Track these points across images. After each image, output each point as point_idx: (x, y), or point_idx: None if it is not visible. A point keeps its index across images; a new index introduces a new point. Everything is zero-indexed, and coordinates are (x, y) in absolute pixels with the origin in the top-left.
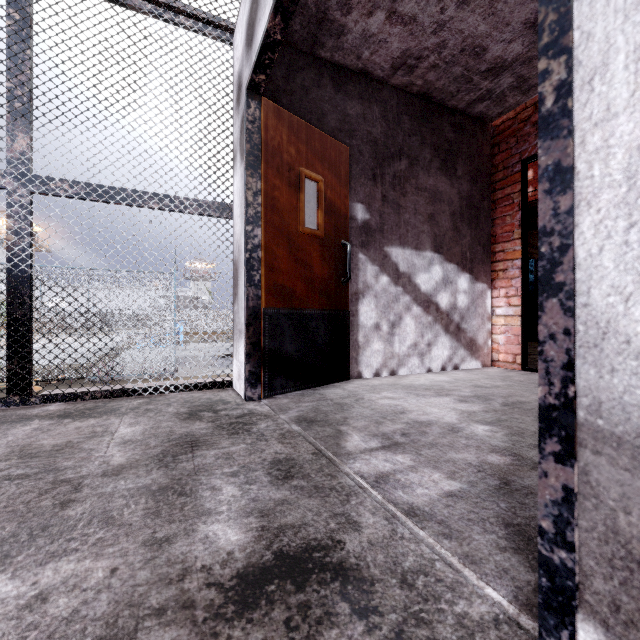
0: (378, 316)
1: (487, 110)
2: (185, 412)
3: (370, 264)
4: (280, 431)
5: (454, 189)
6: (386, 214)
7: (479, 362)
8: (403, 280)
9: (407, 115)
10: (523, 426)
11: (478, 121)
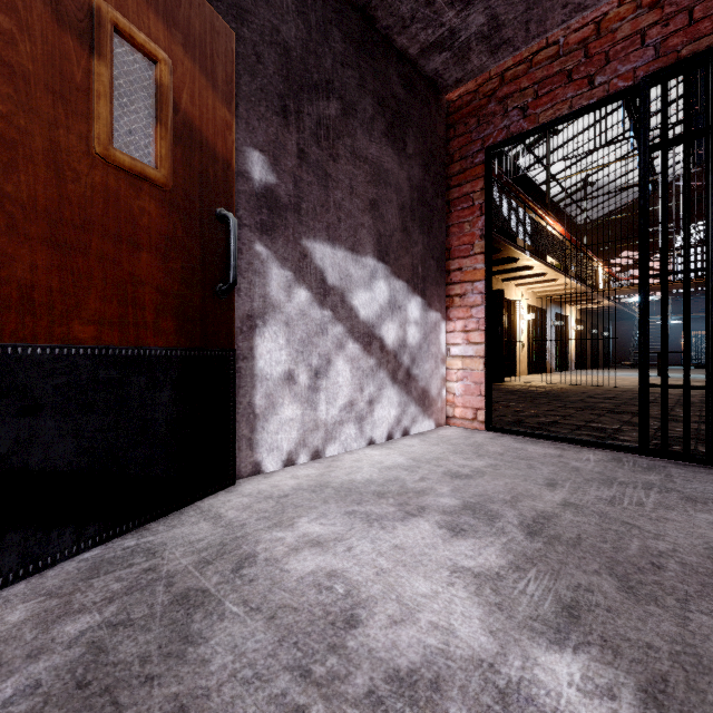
0: (291, 359)
1: (444, 70)
2: None
3: (277, 265)
4: None
5: (403, 171)
6: (305, 183)
7: (432, 421)
8: (333, 299)
9: (339, 30)
10: (631, 631)
11: (431, 86)
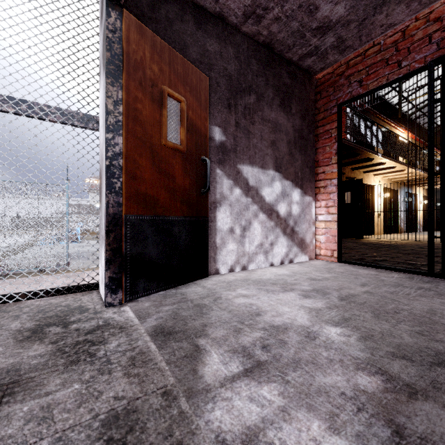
0: (232, 222)
1: (313, 64)
2: (29, 328)
3: (226, 178)
4: (131, 353)
5: (290, 123)
6: (239, 138)
7: (307, 256)
8: (252, 192)
9: (255, 59)
10: (368, 325)
11: (306, 73)
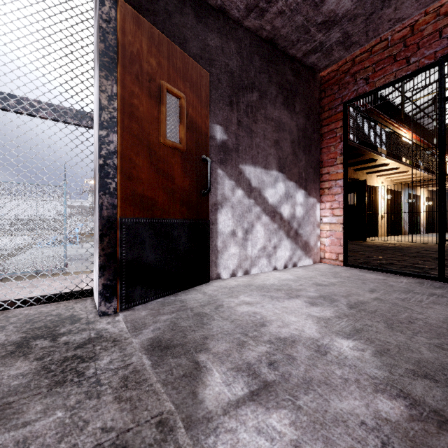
0: (234, 224)
1: (318, 61)
2: (14, 341)
3: (227, 179)
4: (123, 371)
5: (293, 122)
6: (241, 137)
7: (311, 260)
8: (255, 194)
9: (258, 55)
10: (382, 338)
11: (310, 70)
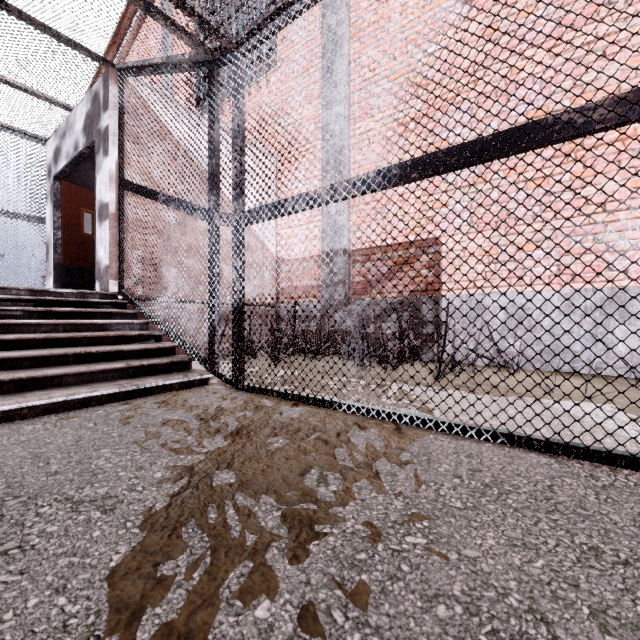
0: None
1: None
2: None
3: None
4: None
5: None
6: None
7: None
8: None
9: None
10: None
11: None
